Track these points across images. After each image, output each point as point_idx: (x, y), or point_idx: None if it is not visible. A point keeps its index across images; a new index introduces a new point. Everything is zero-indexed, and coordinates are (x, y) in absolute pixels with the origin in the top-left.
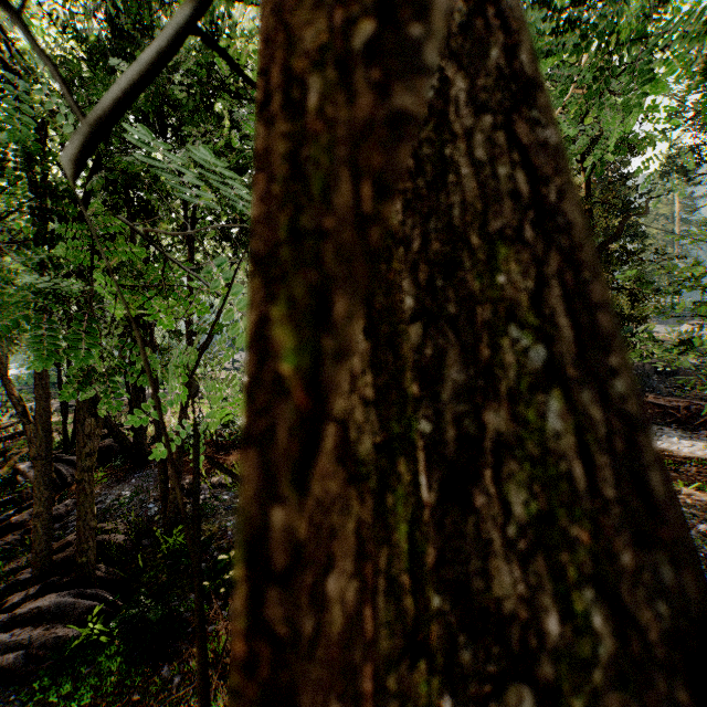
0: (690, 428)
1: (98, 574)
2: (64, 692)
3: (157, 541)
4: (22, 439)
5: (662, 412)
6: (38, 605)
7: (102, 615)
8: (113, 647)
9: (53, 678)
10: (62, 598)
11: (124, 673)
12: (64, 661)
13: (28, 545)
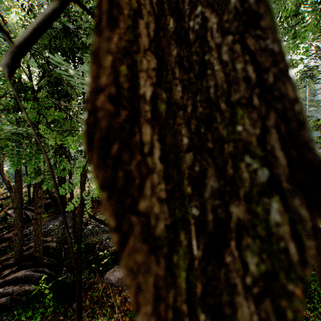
0: None
1: (44, 261)
2: (28, 315)
3: None
4: (10, 199)
5: None
6: (16, 275)
7: (45, 280)
8: (50, 295)
9: (23, 309)
10: (27, 272)
11: (55, 306)
12: (28, 301)
13: (12, 247)
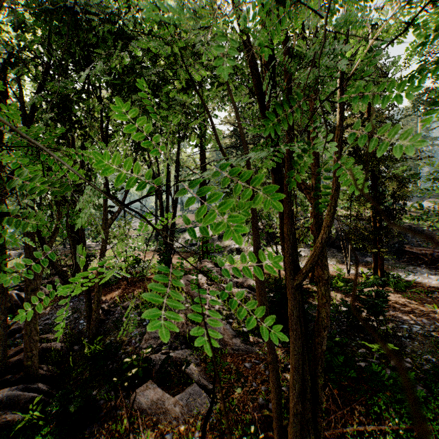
0: (434, 267)
1: (41, 372)
2: None
3: (84, 347)
4: None
5: (415, 257)
6: None
7: (40, 403)
8: (46, 428)
9: None
10: (12, 391)
11: None
12: (12, 437)
13: None
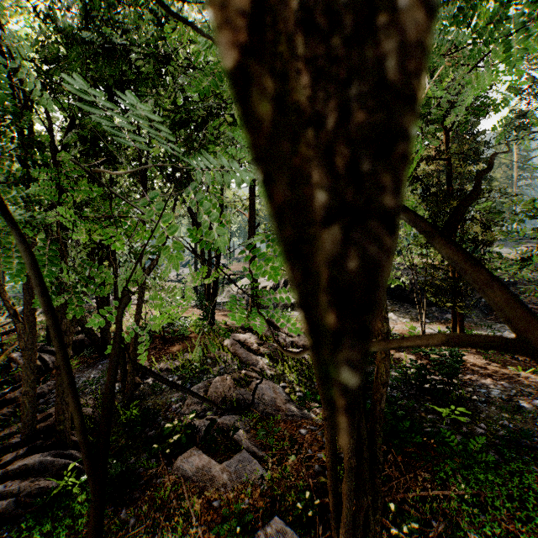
0: None
1: (72, 439)
2: (45, 530)
3: (118, 413)
4: (15, 334)
5: None
6: (25, 463)
7: (75, 471)
8: (83, 496)
9: (37, 520)
10: (44, 457)
11: None
12: (45, 506)
13: (18, 416)
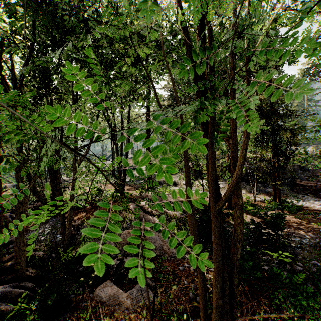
0: (318, 195)
1: (27, 274)
2: None
3: (59, 255)
4: None
5: (303, 188)
6: None
7: (27, 297)
8: (31, 316)
9: None
10: (5, 288)
11: None
12: None
13: None
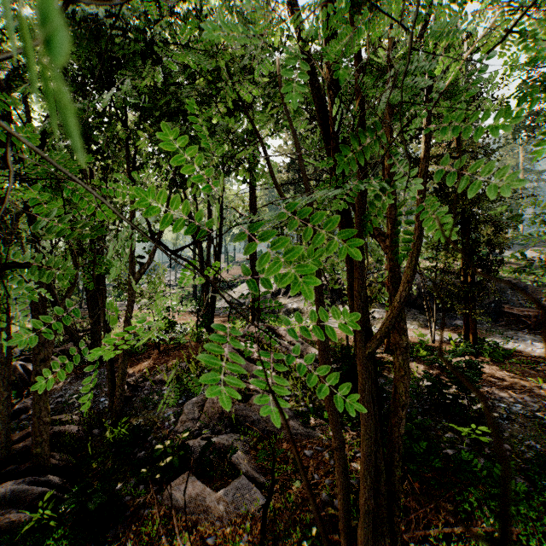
0: (539, 332)
1: (52, 462)
2: None
3: (105, 431)
4: None
5: (515, 320)
6: None
7: (52, 500)
8: (60, 531)
9: None
10: (18, 485)
11: None
12: (17, 542)
13: None
